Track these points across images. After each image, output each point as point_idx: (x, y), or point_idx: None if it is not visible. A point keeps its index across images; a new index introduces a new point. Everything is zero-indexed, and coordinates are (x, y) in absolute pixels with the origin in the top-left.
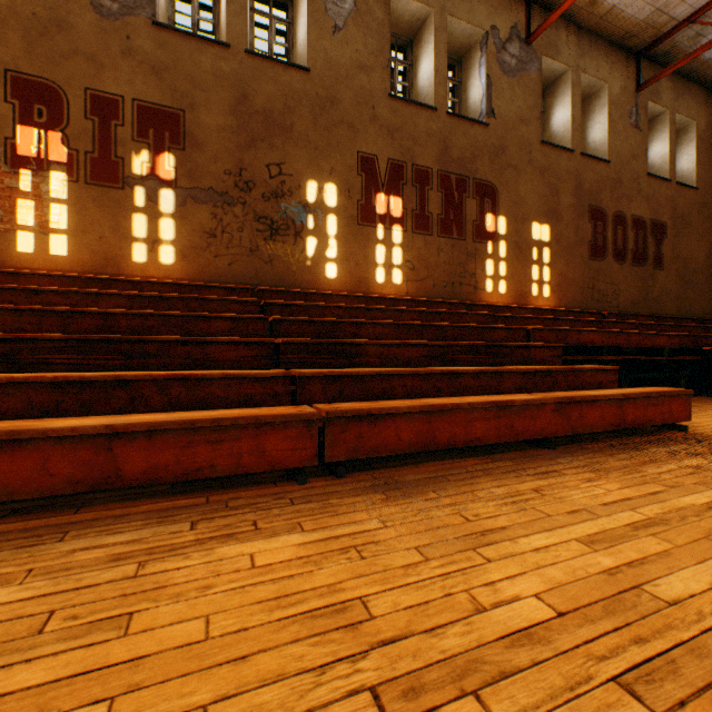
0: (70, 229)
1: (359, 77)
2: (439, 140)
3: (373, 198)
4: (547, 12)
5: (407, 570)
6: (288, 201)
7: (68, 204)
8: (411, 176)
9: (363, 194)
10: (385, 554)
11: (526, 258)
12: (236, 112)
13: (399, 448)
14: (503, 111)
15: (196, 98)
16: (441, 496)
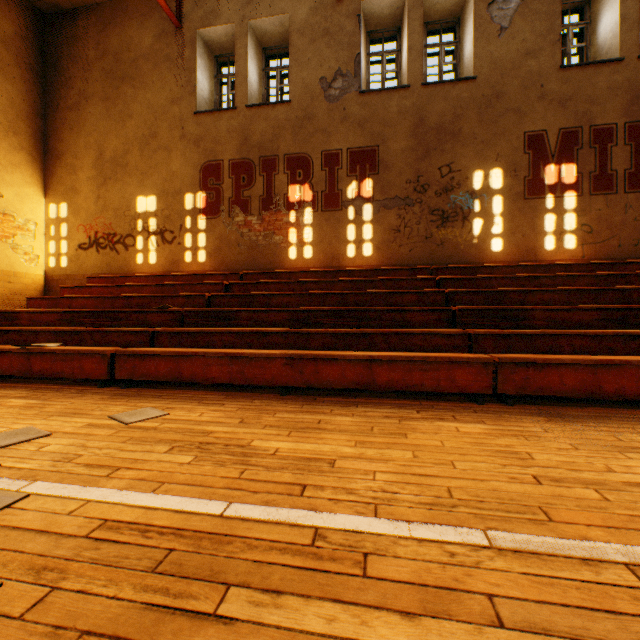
0: (313, 241)
1: (525, 63)
2: (627, 90)
3: (540, 171)
4: None
5: (560, 450)
6: (456, 193)
7: (312, 226)
8: (587, 139)
9: (529, 170)
10: (544, 442)
11: None
12: (414, 135)
13: (562, 391)
14: None
15: (386, 134)
16: (599, 426)
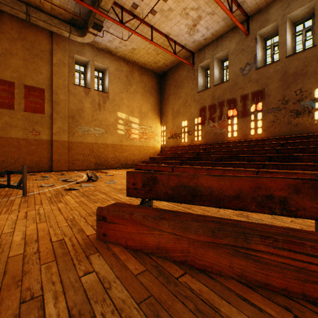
0: (237, 130)
1: None
2: None
3: None
4: None
5: None
6: (304, 101)
7: (236, 124)
8: None
9: None
10: None
11: None
12: (281, 80)
13: None
14: None
15: (267, 83)
16: None
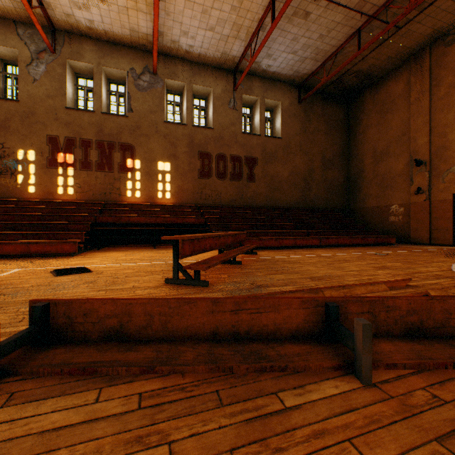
0: None
1: (48, 101)
2: (97, 126)
3: (56, 155)
4: (169, 57)
5: None
6: (8, 159)
7: None
8: (79, 144)
9: (50, 154)
10: None
11: (155, 179)
12: None
13: None
14: (139, 109)
15: None
16: None
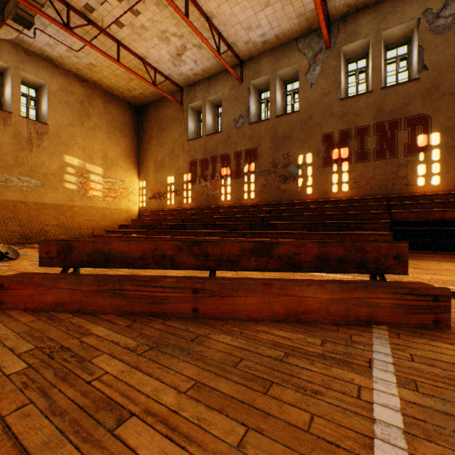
0: (231, 192)
1: (323, 100)
2: (375, 106)
3: (330, 153)
4: None
5: None
6: (290, 166)
7: (230, 185)
8: (354, 134)
9: (325, 152)
10: None
11: None
12: (272, 140)
13: None
14: (436, 61)
15: (260, 141)
16: None
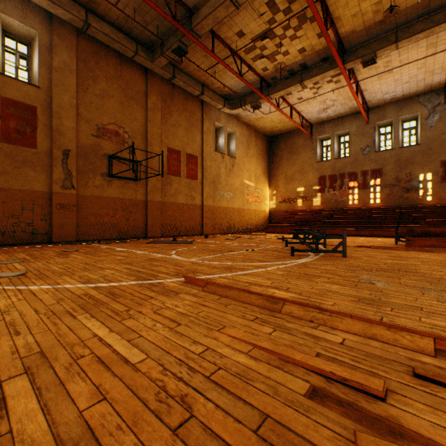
0: (357, 199)
1: (441, 137)
2: None
3: None
4: None
5: None
6: (412, 182)
7: (357, 194)
8: None
9: (442, 173)
10: None
11: None
12: (395, 164)
13: None
14: None
15: (384, 164)
16: None
